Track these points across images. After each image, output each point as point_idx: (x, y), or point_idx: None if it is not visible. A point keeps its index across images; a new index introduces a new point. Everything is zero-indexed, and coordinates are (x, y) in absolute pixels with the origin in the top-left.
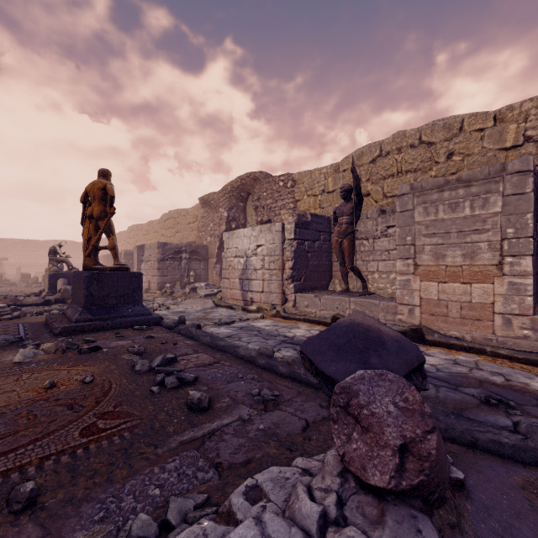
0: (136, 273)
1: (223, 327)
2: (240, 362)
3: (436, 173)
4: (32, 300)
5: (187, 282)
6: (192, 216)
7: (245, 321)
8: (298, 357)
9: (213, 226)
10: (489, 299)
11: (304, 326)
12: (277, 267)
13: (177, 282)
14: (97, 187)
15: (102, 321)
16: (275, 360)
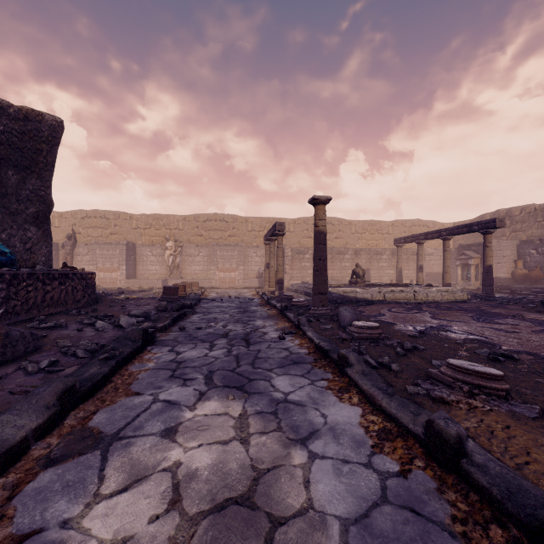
0: None
1: None
2: None
3: (111, 231)
4: None
5: None
6: None
7: None
8: None
9: None
10: (117, 276)
11: None
12: None
13: None
14: None
15: None
16: None
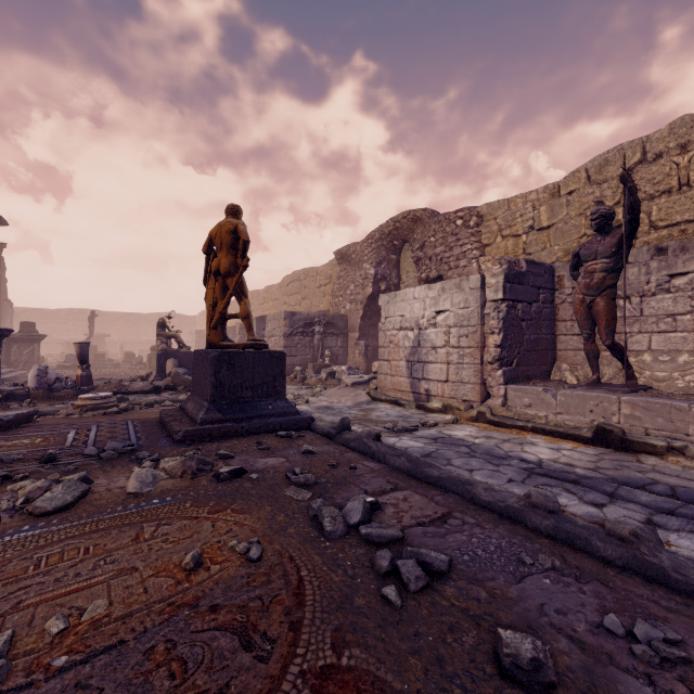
0: (278, 353)
1: (405, 436)
2: (492, 518)
3: None
4: (139, 386)
5: (322, 365)
6: (323, 277)
7: (433, 427)
8: (642, 528)
9: (353, 289)
10: None
11: (540, 441)
12: (473, 344)
13: (309, 365)
14: (226, 229)
15: (235, 423)
16: (571, 522)
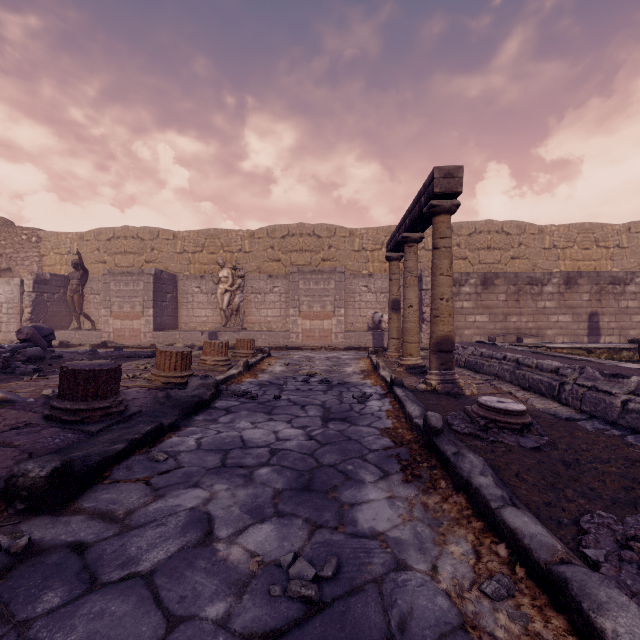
0: None
1: None
2: None
3: (146, 258)
4: None
5: None
6: None
7: None
8: None
9: None
10: (140, 327)
11: None
12: (17, 312)
13: None
14: None
15: None
16: None
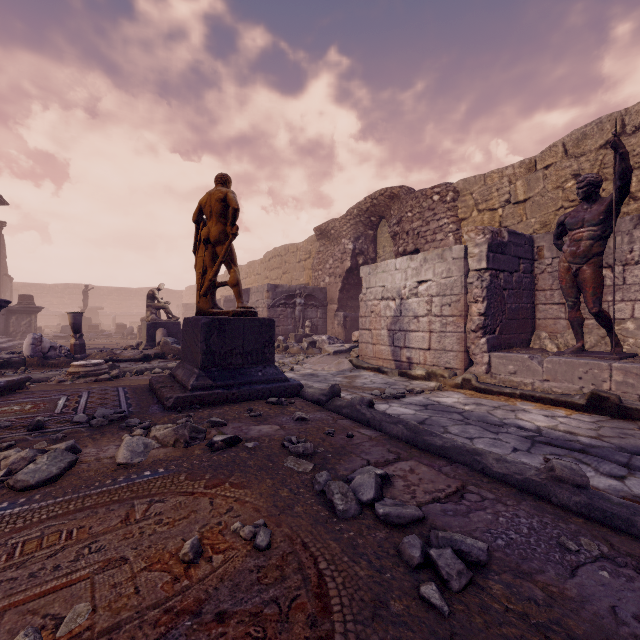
0: (267, 320)
1: (394, 403)
2: (511, 492)
3: None
4: (130, 354)
5: (303, 335)
6: (303, 252)
7: (420, 394)
8: None
9: (332, 263)
10: None
11: (531, 408)
12: (456, 313)
13: (291, 335)
14: (215, 197)
15: (225, 389)
16: (605, 499)
